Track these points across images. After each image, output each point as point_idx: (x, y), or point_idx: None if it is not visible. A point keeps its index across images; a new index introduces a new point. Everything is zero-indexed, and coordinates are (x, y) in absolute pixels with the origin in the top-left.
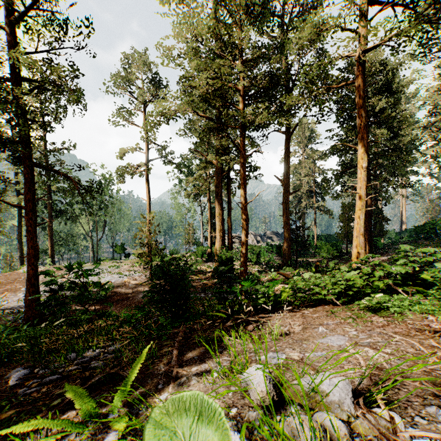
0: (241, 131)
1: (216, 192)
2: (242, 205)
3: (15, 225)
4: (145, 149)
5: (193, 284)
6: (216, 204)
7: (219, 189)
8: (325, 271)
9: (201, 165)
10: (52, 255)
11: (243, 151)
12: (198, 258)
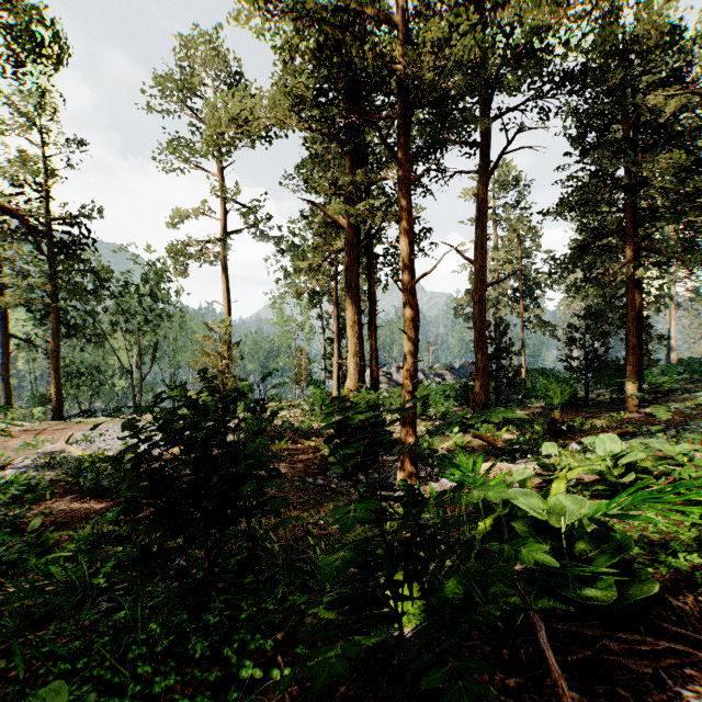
0: (403, 121)
1: (348, 280)
2: (406, 285)
3: None
4: (221, 214)
5: (304, 458)
6: (347, 304)
7: (354, 273)
8: (565, 431)
9: (319, 229)
10: (58, 403)
11: (408, 165)
12: (316, 408)
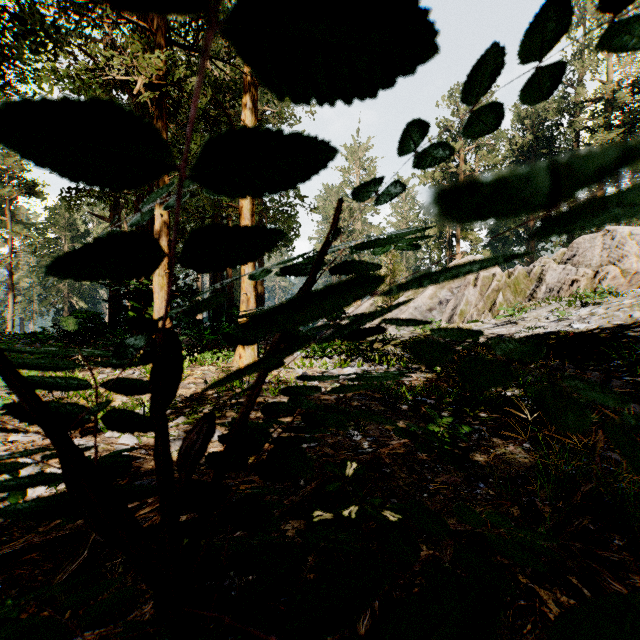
0: None
1: None
2: None
3: None
4: None
5: None
6: None
7: None
8: None
9: None
10: None
11: None
12: None
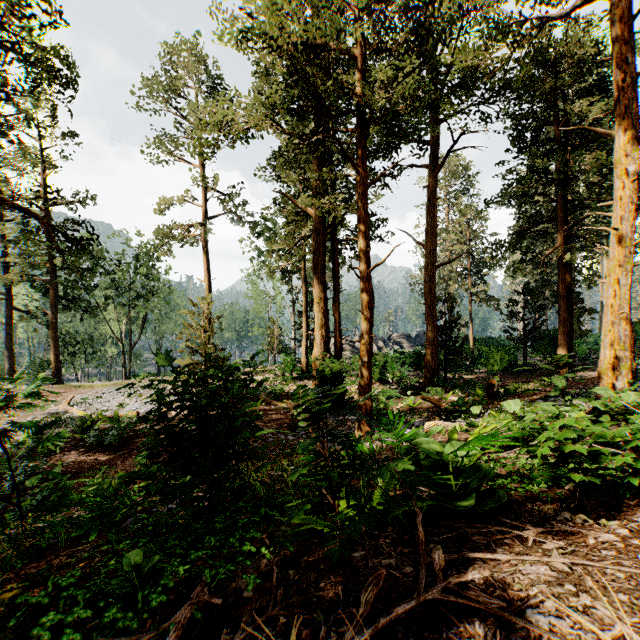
0: (360, 135)
1: (315, 262)
2: (363, 273)
3: (2, 322)
4: (203, 201)
5: (276, 417)
6: (314, 283)
7: (320, 257)
8: (502, 394)
9: (290, 218)
10: (57, 369)
11: (364, 172)
12: (287, 373)
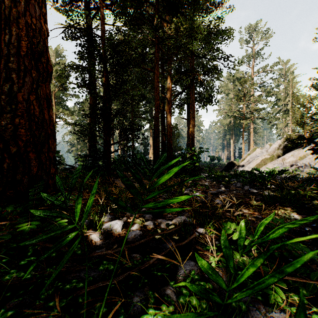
0: None
1: None
2: None
3: None
4: None
5: None
6: None
7: None
8: None
9: None
10: None
11: None
12: None
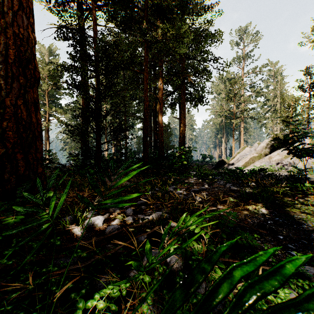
0: None
1: None
2: None
3: None
4: None
5: None
6: None
7: None
8: None
9: None
10: None
11: None
12: None
